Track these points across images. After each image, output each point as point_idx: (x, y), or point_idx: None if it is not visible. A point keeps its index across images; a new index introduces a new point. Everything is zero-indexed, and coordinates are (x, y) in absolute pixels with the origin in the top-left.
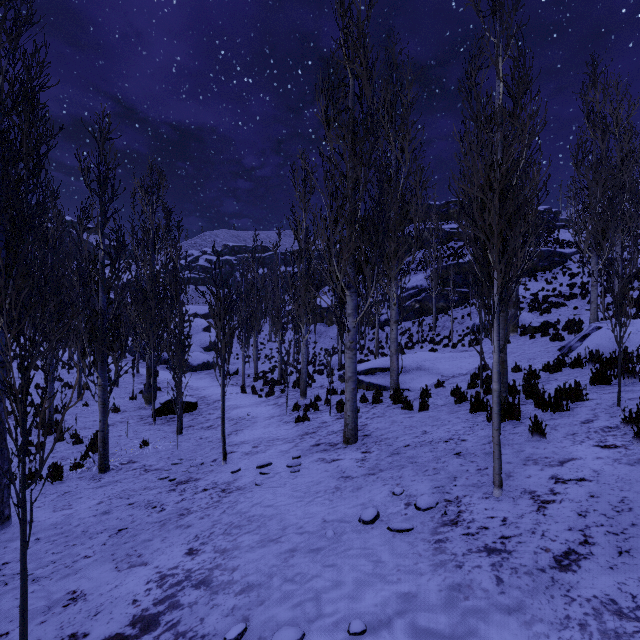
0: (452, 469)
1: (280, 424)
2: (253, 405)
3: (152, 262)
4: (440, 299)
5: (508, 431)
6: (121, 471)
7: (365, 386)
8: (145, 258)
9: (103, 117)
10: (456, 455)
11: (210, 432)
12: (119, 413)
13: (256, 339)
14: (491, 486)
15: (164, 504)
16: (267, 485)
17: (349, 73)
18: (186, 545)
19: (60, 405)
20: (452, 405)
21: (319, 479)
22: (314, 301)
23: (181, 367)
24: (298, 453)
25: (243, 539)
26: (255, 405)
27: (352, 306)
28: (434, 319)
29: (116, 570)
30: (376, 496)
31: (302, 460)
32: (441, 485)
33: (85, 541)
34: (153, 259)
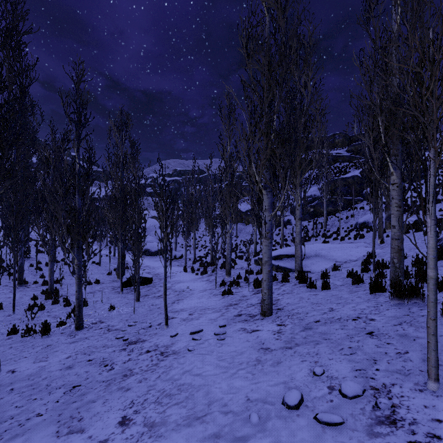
0: (369, 350)
1: (210, 296)
2: (191, 281)
3: (122, 178)
4: (329, 205)
5: (416, 313)
6: (91, 329)
7: (275, 268)
8: (117, 175)
9: (79, 64)
10: (369, 335)
11: (159, 300)
12: (99, 284)
13: (195, 233)
14: (420, 375)
15: (114, 363)
16: (197, 351)
17: (265, 12)
18: (121, 411)
19: (61, 278)
20: (350, 285)
21: (241, 349)
22: (236, 204)
23: (139, 252)
24: (224, 322)
25: (171, 412)
26: (193, 281)
27: (268, 203)
28: (325, 219)
29: (56, 435)
30: (296, 374)
31: (227, 329)
32: (362, 368)
33: (44, 396)
34: (122, 176)
